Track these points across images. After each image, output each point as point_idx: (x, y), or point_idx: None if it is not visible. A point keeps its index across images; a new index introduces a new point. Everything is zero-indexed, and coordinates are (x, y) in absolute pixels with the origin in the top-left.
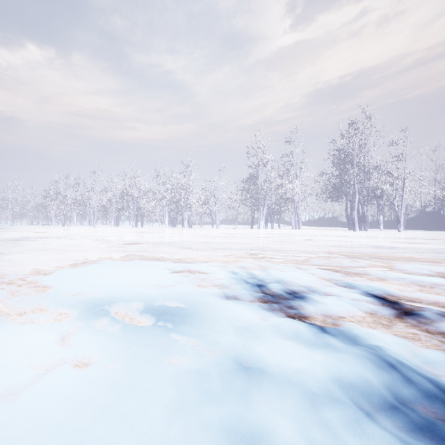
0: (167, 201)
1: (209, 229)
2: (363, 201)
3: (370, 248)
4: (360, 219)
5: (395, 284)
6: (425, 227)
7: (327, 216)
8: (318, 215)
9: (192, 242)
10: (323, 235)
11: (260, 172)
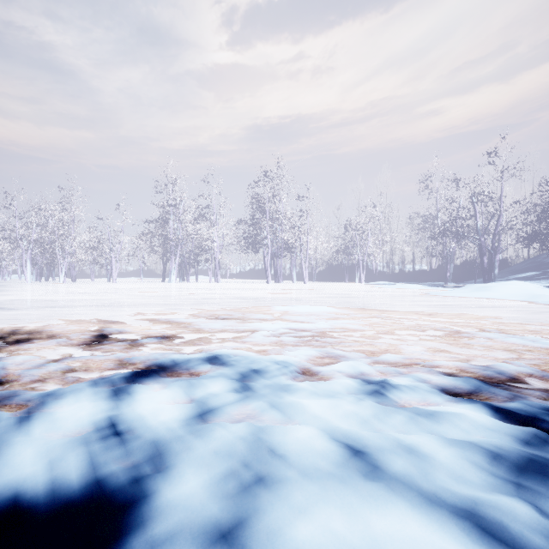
0: (30, 242)
1: (101, 283)
2: (277, 253)
3: (230, 299)
4: (276, 271)
5: (153, 325)
6: (338, 279)
7: (262, 268)
8: (253, 267)
9: (28, 301)
10: (226, 288)
11: (172, 213)
